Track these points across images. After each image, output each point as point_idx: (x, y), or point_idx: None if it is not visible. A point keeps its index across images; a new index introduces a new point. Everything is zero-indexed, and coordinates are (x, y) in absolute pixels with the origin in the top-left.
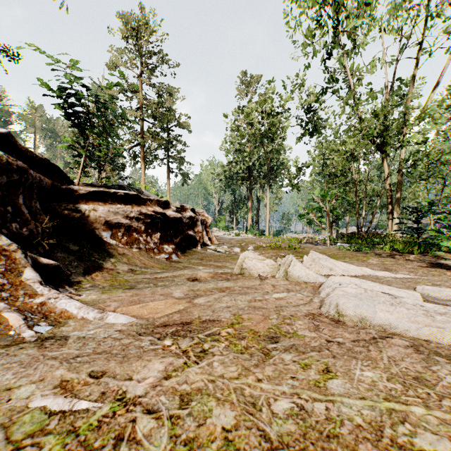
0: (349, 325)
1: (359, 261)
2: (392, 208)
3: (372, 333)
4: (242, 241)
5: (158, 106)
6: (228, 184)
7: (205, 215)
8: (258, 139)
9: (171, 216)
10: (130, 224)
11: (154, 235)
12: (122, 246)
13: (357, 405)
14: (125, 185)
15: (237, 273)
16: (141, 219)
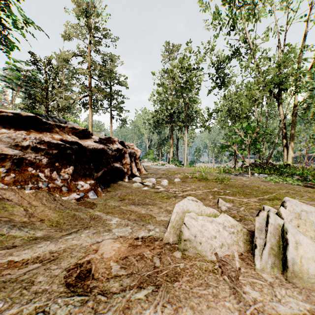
0: None
1: None
2: (287, 144)
3: None
4: (167, 171)
5: (102, 66)
6: (155, 127)
7: (134, 148)
8: (178, 90)
9: (90, 147)
10: (22, 156)
11: (64, 169)
12: (6, 187)
13: None
14: (44, 114)
15: (171, 243)
16: (42, 149)
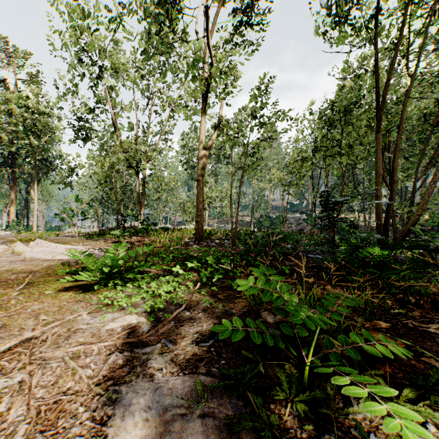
0: (27, 261)
1: (79, 243)
2: (141, 210)
3: (33, 261)
4: None
5: None
6: None
7: None
8: (21, 130)
9: None
10: None
11: None
12: None
13: (7, 268)
14: None
15: None
16: None
